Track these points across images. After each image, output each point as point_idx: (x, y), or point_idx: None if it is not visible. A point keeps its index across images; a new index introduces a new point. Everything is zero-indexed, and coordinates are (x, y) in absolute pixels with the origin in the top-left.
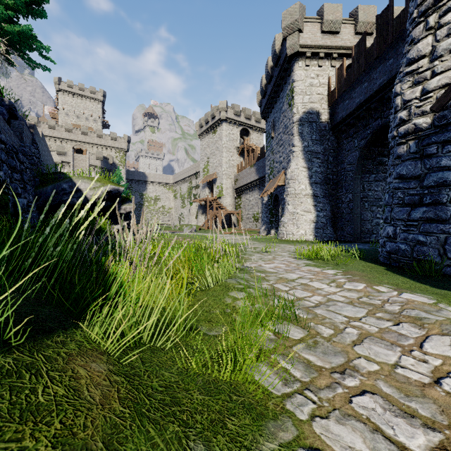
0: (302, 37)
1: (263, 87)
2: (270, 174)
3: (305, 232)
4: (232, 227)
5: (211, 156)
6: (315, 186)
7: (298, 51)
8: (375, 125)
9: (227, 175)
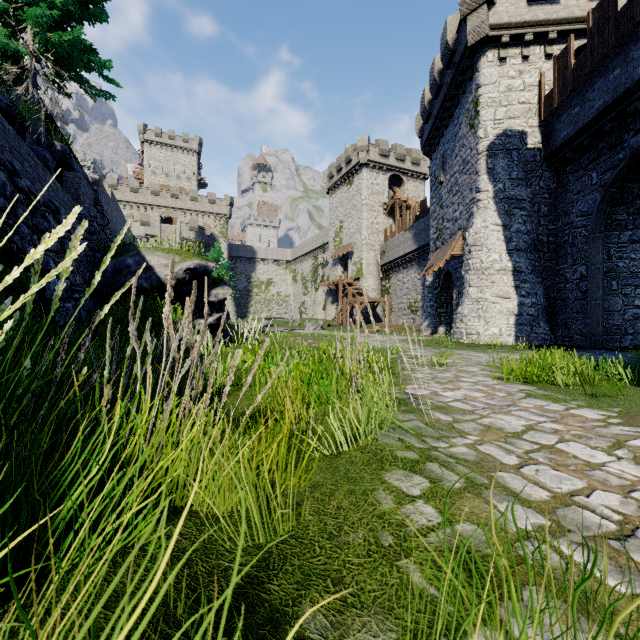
0: (494, 12)
1: (425, 105)
2: (438, 240)
3: (499, 330)
4: (376, 323)
5: (344, 219)
6: (516, 255)
7: (487, 36)
8: (636, 143)
9: (370, 245)
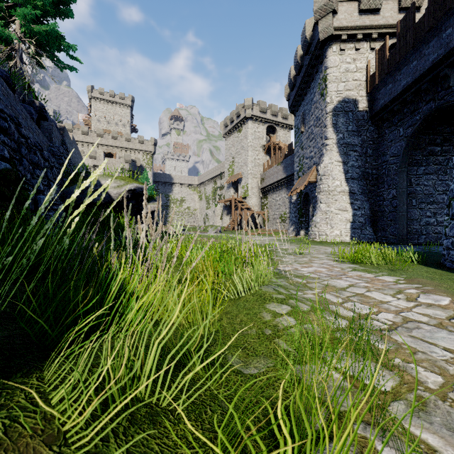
0: (337, 19)
1: (291, 78)
2: (300, 171)
3: (340, 232)
4: (257, 228)
5: (236, 156)
6: (351, 182)
7: (332, 35)
8: (427, 109)
9: (253, 174)
